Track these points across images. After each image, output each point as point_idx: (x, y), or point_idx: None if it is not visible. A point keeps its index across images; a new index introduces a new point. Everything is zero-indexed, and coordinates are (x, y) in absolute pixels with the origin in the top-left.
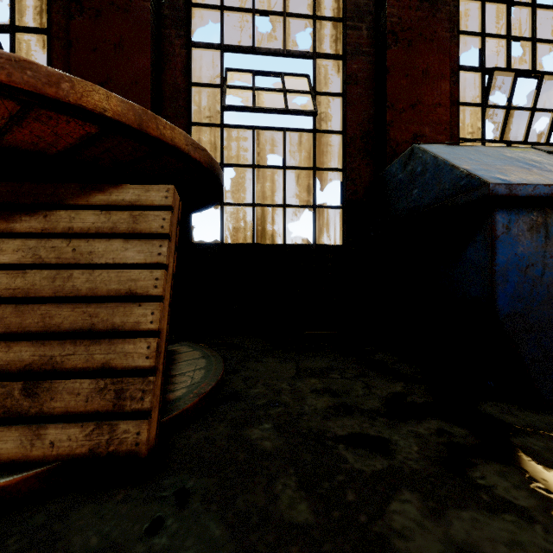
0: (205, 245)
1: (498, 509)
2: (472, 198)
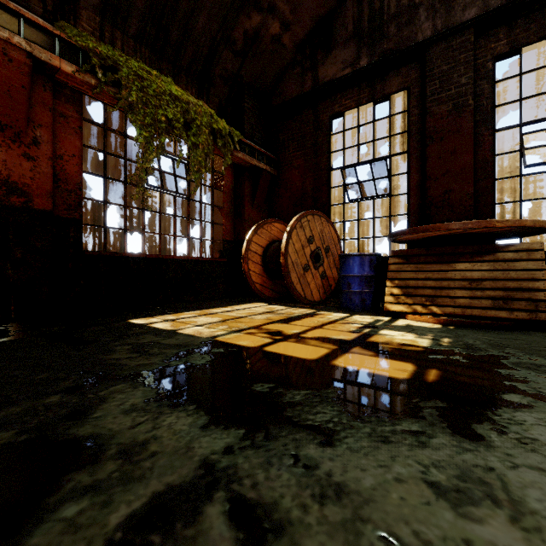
0: None
1: None
2: None
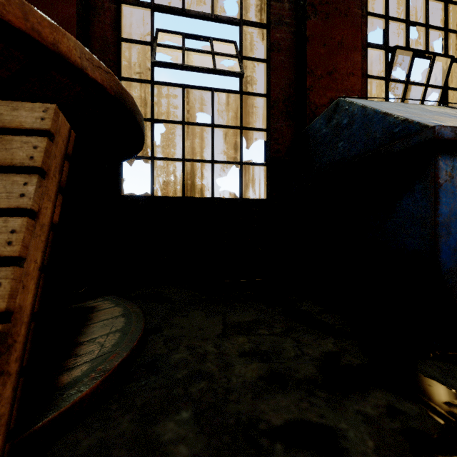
0: (135, 198)
1: None
2: (411, 143)
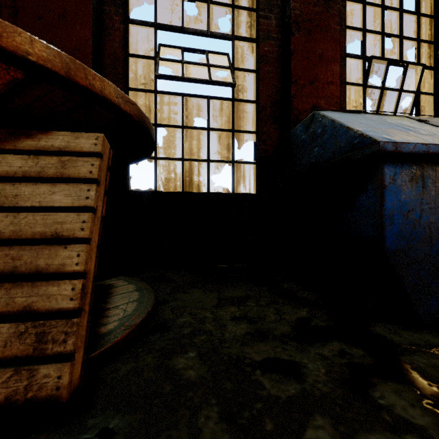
0: (140, 193)
1: (401, 430)
2: (364, 154)
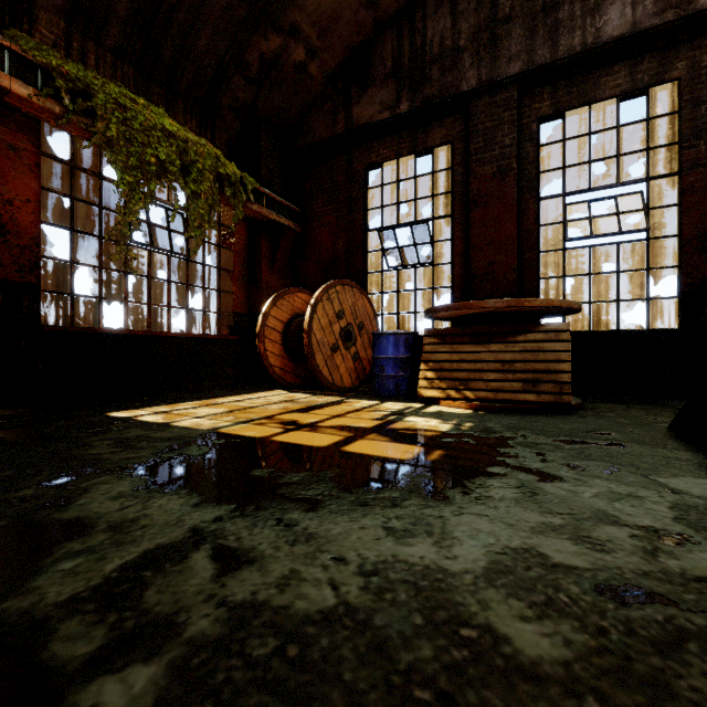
0: None
1: None
2: None
